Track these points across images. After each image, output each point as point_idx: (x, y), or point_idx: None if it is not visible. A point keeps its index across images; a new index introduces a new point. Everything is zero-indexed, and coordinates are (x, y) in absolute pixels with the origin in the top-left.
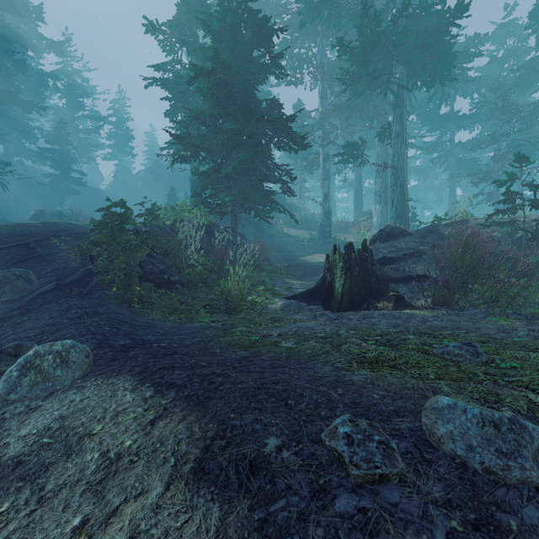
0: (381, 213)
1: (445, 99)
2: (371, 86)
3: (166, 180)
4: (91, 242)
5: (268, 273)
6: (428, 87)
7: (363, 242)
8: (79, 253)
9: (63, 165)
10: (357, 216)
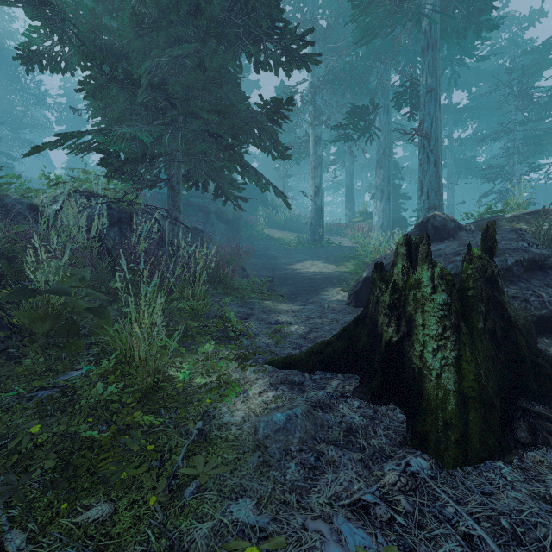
0: (383, 211)
1: (455, 79)
2: (391, 21)
3: None
4: None
5: (238, 293)
6: (459, 37)
7: (486, 233)
8: None
9: None
10: (348, 217)
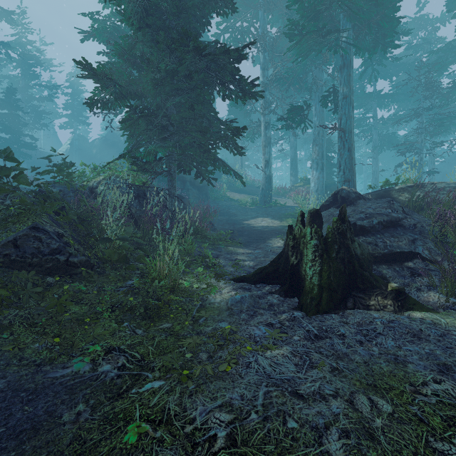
0: (317, 179)
1: (375, 76)
2: (318, 47)
3: (119, 148)
4: None
5: (211, 241)
6: (370, 53)
7: (341, 210)
8: None
9: (12, 129)
10: (293, 182)
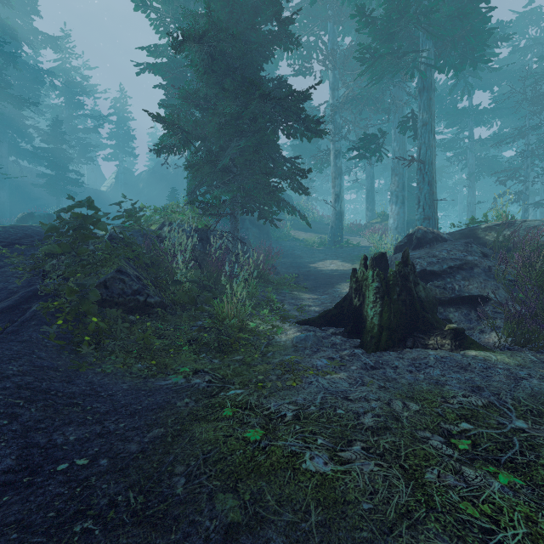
0: (397, 215)
1: (468, 90)
2: (393, 68)
3: (168, 181)
4: (47, 253)
5: (274, 286)
6: (457, 70)
7: (404, 254)
8: (30, 268)
9: (58, 165)
10: (369, 217)
